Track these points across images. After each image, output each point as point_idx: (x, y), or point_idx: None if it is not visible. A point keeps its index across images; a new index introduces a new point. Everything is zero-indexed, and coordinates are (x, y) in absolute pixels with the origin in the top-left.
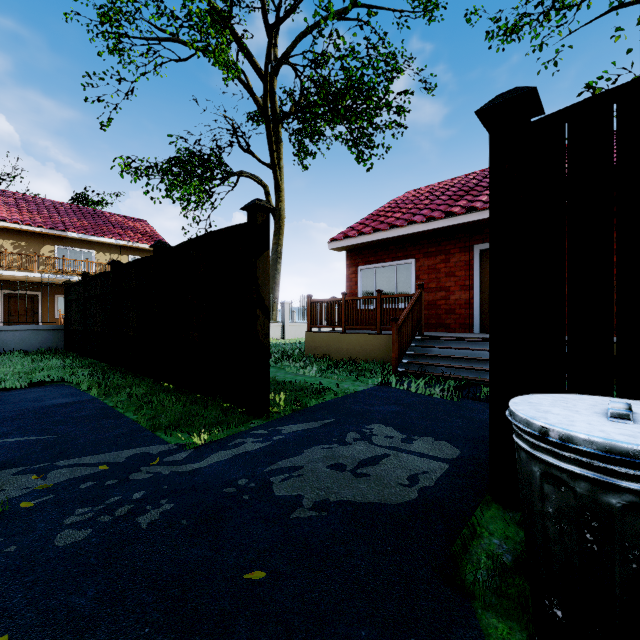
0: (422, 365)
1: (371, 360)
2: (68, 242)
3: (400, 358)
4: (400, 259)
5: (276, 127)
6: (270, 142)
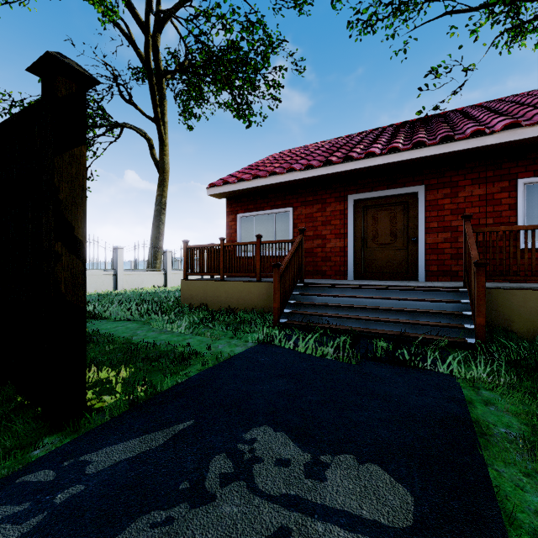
0: (306, 315)
1: (251, 309)
2: None
3: (282, 308)
4: (279, 207)
5: (159, 81)
6: (153, 95)
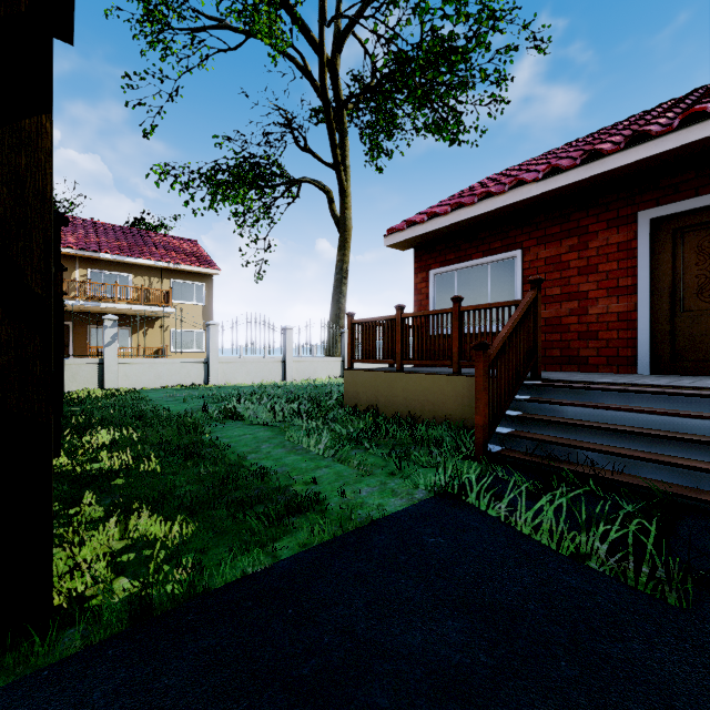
0: (541, 442)
1: (442, 419)
2: (102, 265)
3: (493, 425)
4: (496, 252)
5: (338, 114)
6: (331, 134)
